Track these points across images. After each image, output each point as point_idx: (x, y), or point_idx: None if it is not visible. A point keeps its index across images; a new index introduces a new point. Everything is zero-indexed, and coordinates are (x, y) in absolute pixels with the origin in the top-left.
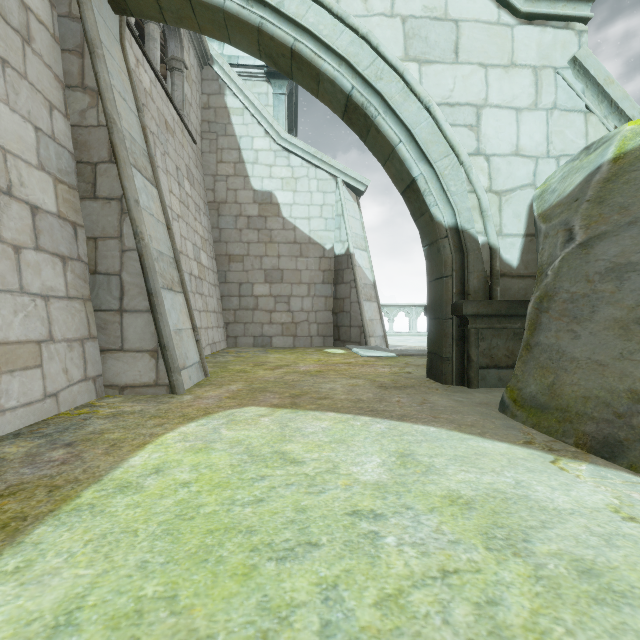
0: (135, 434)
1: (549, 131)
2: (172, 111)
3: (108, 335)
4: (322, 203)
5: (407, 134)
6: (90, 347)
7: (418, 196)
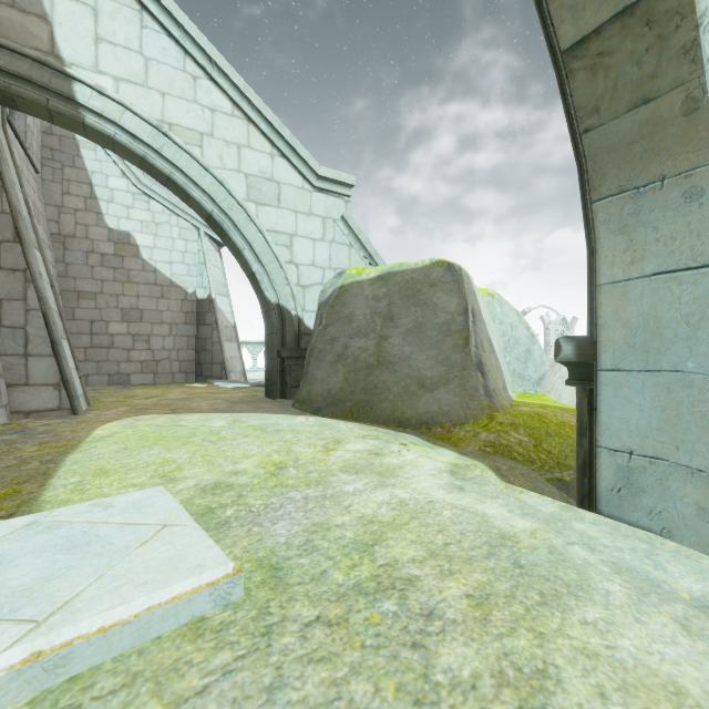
0: (80, 428)
1: (331, 254)
2: (19, 148)
3: (14, 374)
4: (184, 250)
5: (249, 245)
6: (1, 383)
7: (257, 282)
